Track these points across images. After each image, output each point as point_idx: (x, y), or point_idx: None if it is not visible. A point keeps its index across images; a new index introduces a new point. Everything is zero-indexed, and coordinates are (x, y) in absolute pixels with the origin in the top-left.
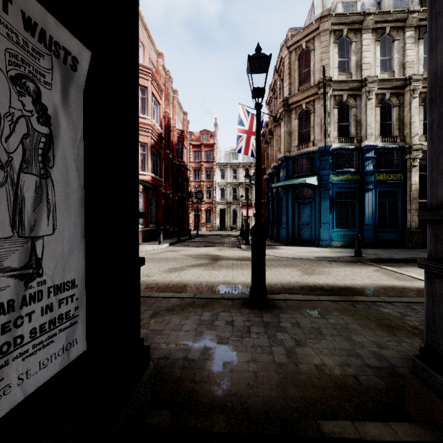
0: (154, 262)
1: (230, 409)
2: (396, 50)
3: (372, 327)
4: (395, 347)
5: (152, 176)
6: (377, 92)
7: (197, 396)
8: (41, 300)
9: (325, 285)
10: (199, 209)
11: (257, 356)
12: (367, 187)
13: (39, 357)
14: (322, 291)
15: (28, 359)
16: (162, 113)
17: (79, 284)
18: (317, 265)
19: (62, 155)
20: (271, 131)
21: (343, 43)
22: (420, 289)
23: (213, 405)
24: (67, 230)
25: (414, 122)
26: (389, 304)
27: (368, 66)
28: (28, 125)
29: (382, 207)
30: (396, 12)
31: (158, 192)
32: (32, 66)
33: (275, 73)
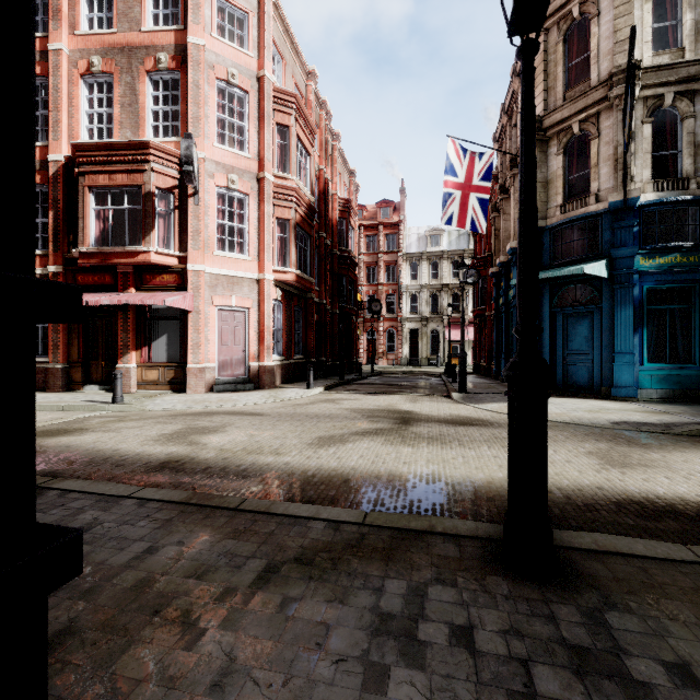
0: (294, 423)
1: None
2: None
3: None
4: None
5: (297, 274)
6: None
7: None
8: None
9: (679, 502)
10: (374, 330)
11: None
12: None
13: None
14: (680, 520)
15: None
16: (314, 172)
17: None
18: (626, 442)
19: None
20: (505, 186)
21: None
22: None
23: None
24: None
25: None
26: None
27: None
28: None
29: None
30: None
31: (307, 302)
32: None
33: (514, 78)
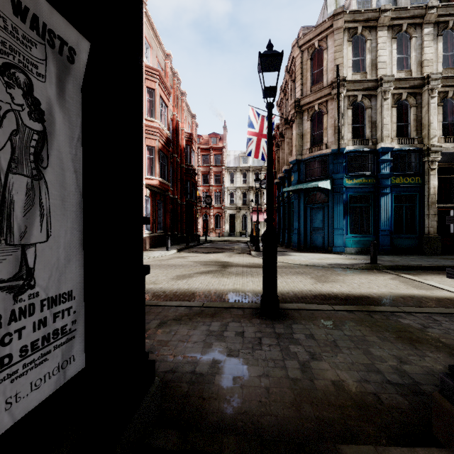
0: (162, 269)
1: (240, 429)
2: (414, 48)
3: (392, 340)
4: (418, 361)
5: (160, 180)
6: (393, 92)
7: (206, 415)
8: (33, 315)
9: (340, 294)
10: (207, 214)
11: (270, 371)
12: (382, 192)
13: (31, 377)
14: (337, 300)
15: (17, 380)
16: (170, 116)
17: (77, 295)
18: (330, 272)
19: (58, 154)
20: (282, 133)
21: (358, 42)
22: (441, 299)
23: (223, 424)
24: (63, 237)
25: (432, 123)
26: (409, 314)
27: (384, 64)
28: (17, 120)
29: (398, 212)
30: (413, 8)
31: (165, 197)
32: (22, 55)
33: (287, 74)
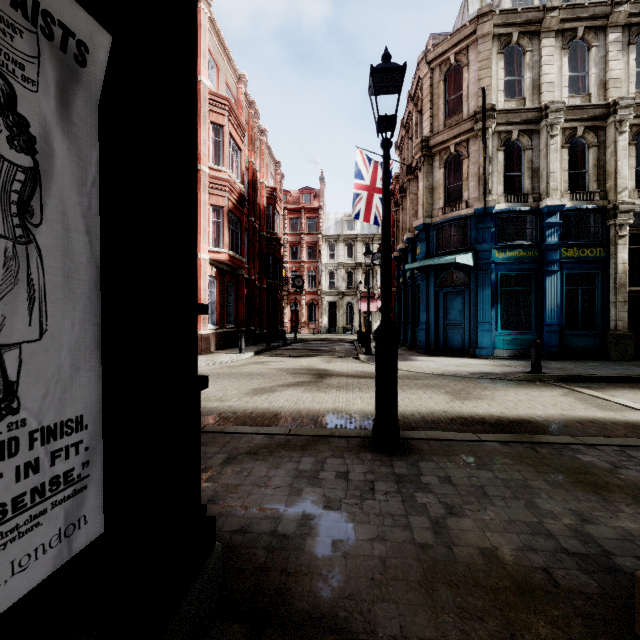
0: (232, 380)
1: (343, 623)
2: (594, 62)
3: (568, 486)
4: (608, 520)
5: (230, 254)
6: (564, 126)
7: (291, 599)
8: (15, 455)
9: (488, 416)
10: (297, 302)
11: (386, 532)
12: (548, 269)
13: (12, 554)
14: (484, 425)
15: None
16: (244, 164)
17: (91, 423)
18: (474, 385)
19: (59, 205)
20: (404, 187)
21: (512, 54)
22: (637, 424)
23: (316, 614)
24: (68, 334)
25: (621, 169)
26: (591, 448)
27: (550, 86)
28: None
29: (572, 298)
30: (593, 4)
31: (238, 278)
32: None
33: (410, 102)
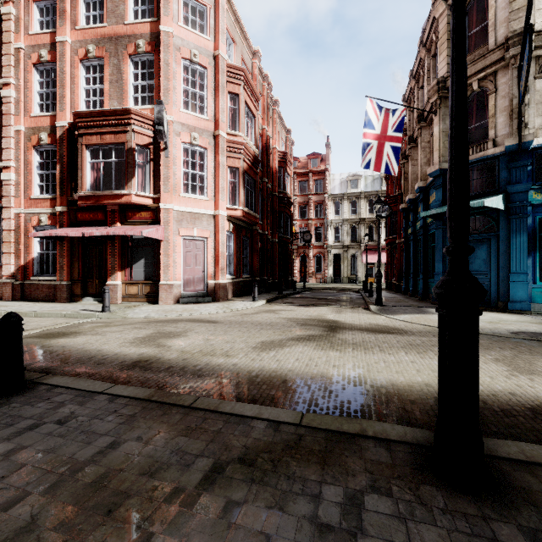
0: (242, 329)
1: None
2: None
3: None
4: None
5: (245, 210)
6: None
7: None
8: None
9: None
10: (305, 255)
11: None
12: None
13: None
14: None
15: None
16: (258, 130)
17: None
18: (528, 350)
19: None
20: (413, 137)
21: None
22: None
23: None
24: None
25: None
26: None
27: None
28: None
29: None
30: None
31: (253, 233)
32: None
33: (421, 48)
